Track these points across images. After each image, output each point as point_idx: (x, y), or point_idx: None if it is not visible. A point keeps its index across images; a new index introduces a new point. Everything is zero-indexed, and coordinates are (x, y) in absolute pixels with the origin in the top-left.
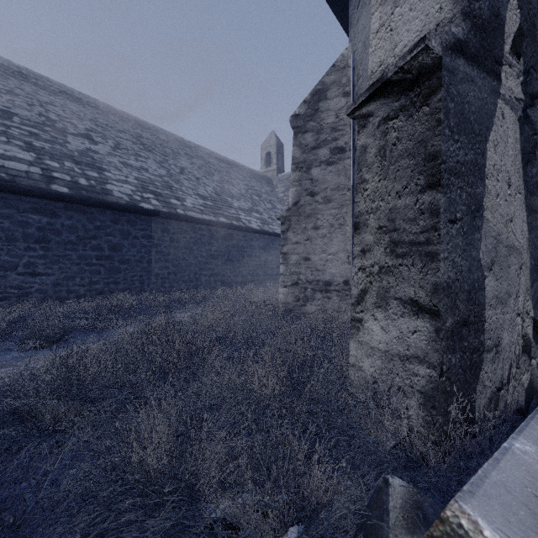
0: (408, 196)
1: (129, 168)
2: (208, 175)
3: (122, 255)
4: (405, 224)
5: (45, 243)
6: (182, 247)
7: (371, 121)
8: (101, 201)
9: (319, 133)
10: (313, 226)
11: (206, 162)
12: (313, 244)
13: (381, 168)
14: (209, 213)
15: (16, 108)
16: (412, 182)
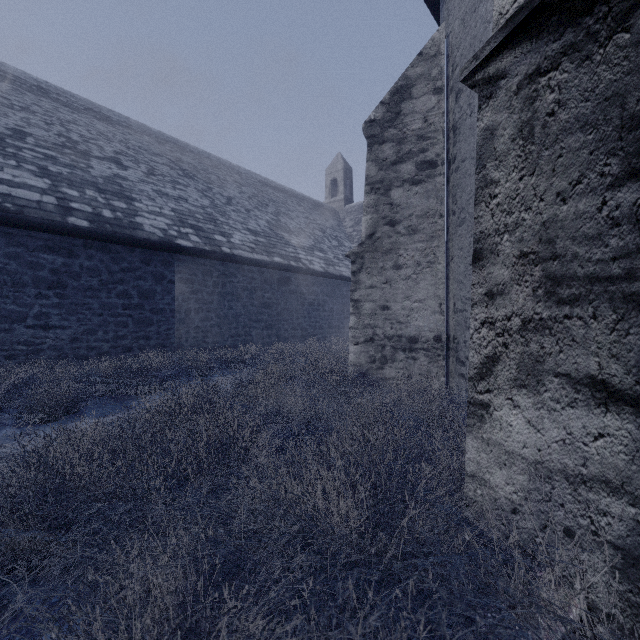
0: (582, 197)
1: (165, 198)
2: (260, 206)
3: (154, 303)
4: (577, 245)
5: (61, 289)
6: (228, 294)
7: (503, 85)
8: (128, 237)
9: (401, 143)
10: (393, 265)
11: (258, 191)
12: (394, 288)
13: (524, 157)
14: (262, 251)
15: (31, 128)
16: (592, 172)
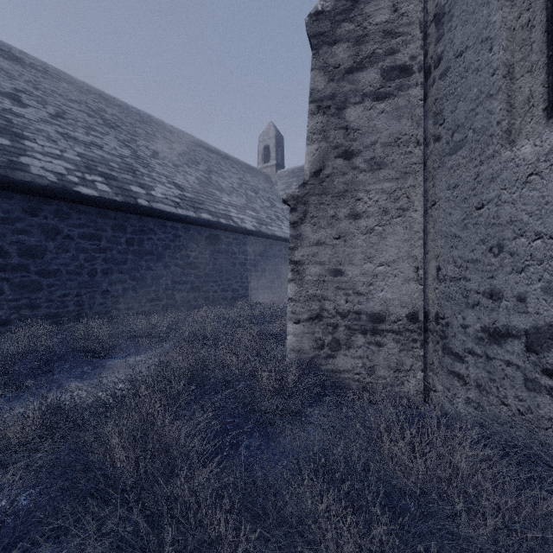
0: None
1: (72, 141)
2: (191, 163)
3: (44, 263)
4: None
5: None
6: (147, 252)
7: None
8: (0, 178)
9: (359, 42)
10: (348, 213)
11: (190, 150)
12: (350, 245)
13: None
14: (188, 206)
15: None
16: None
